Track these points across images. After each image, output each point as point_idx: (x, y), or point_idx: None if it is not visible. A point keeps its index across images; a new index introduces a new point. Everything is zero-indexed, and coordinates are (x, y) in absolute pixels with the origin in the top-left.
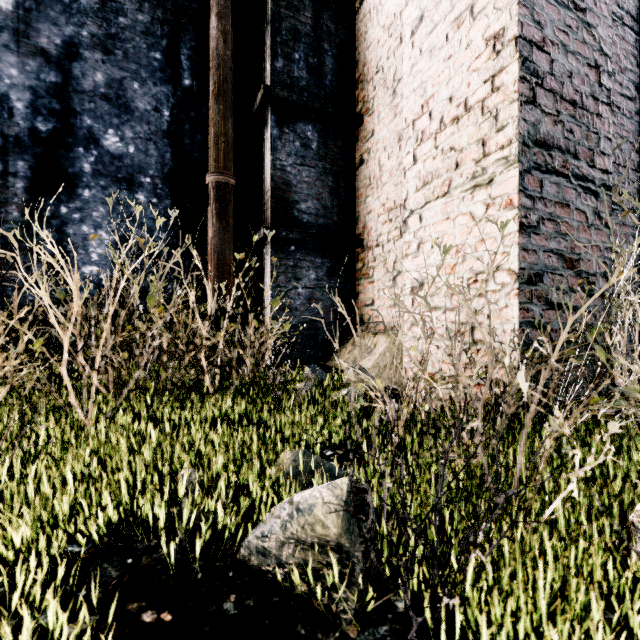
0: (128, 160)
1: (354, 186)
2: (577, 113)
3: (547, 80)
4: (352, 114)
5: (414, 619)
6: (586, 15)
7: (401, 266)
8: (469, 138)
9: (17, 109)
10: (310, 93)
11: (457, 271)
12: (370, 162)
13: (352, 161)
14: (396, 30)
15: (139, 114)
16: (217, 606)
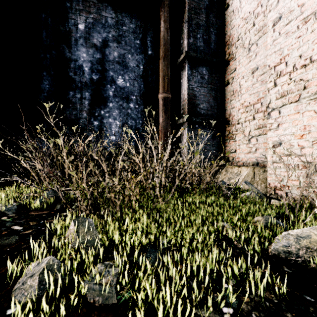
0: (126, 89)
1: (224, 95)
2: None
3: None
4: (224, 61)
5: None
6: None
7: (254, 134)
8: (313, 75)
9: (85, 70)
10: (204, 52)
11: (305, 137)
12: (233, 83)
13: (223, 83)
14: (250, 20)
15: (131, 68)
16: (282, 269)
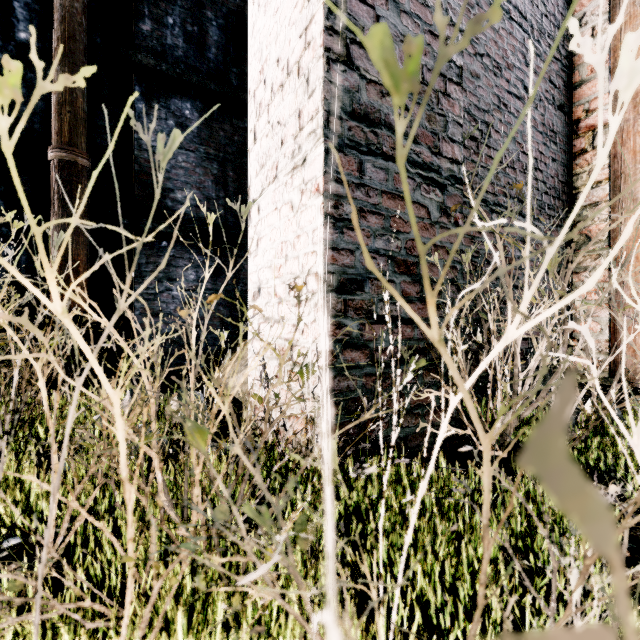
0: None
1: (246, 176)
2: None
3: None
4: (241, 94)
5: None
6: None
7: None
8: (290, 108)
9: None
10: (188, 65)
11: (282, 274)
12: None
13: (243, 148)
14: None
15: None
16: None
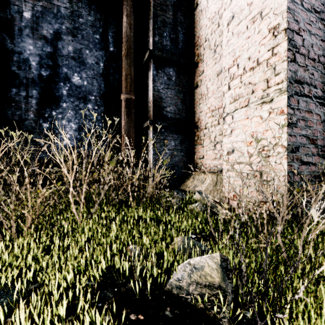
0: (84, 88)
1: (193, 98)
2: (316, 65)
3: (301, 49)
4: (192, 62)
5: (259, 323)
6: (320, 15)
7: (218, 139)
8: (259, 78)
9: (32, 65)
10: (171, 52)
11: (253, 145)
12: (201, 86)
13: (192, 86)
14: (216, 20)
15: (89, 65)
16: (162, 313)
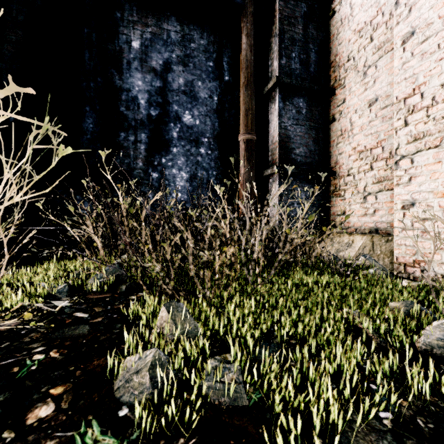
0: (195, 129)
1: (328, 136)
2: None
3: None
4: (328, 89)
5: None
6: None
7: (371, 189)
8: None
9: (141, 104)
10: (301, 78)
11: None
12: (341, 120)
13: (327, 119)
14: (366, 33)
15: (201, 100)
16: (439, 368)
